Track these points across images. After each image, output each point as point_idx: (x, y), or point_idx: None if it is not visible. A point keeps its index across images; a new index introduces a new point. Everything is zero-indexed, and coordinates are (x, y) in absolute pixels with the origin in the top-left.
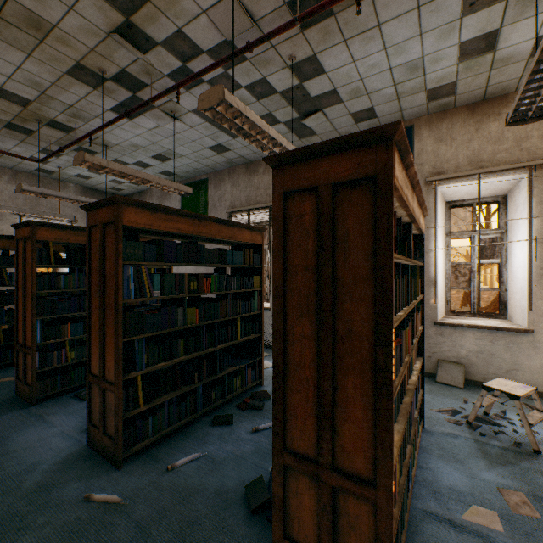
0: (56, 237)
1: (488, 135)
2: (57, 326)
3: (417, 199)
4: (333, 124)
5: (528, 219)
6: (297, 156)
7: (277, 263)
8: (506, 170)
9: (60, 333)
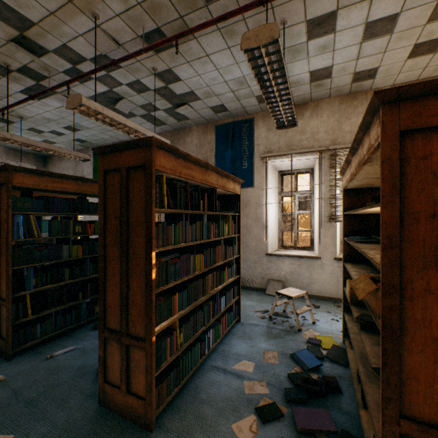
0: None
1: (297, 128)
2: None
3: (217, 173)
4: (200, 113)
5: (318, 185)
6: (110, 149)
7: (101, 214)
8: (307, 152)
9: None
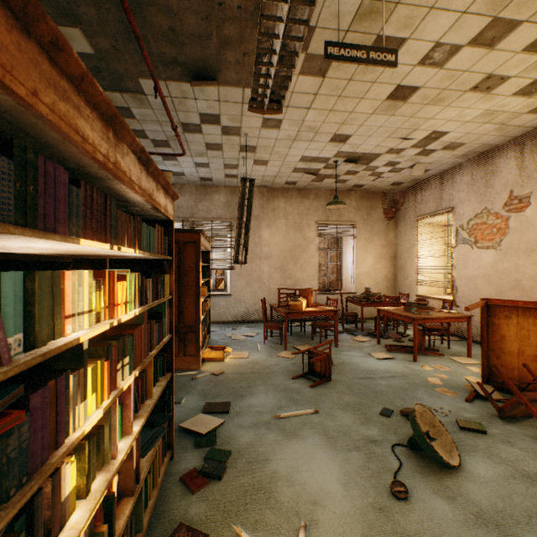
0: None
1: None
2: None
3: None
4: None
5: None
6: None
7: None
8: (175, 220)
9: None
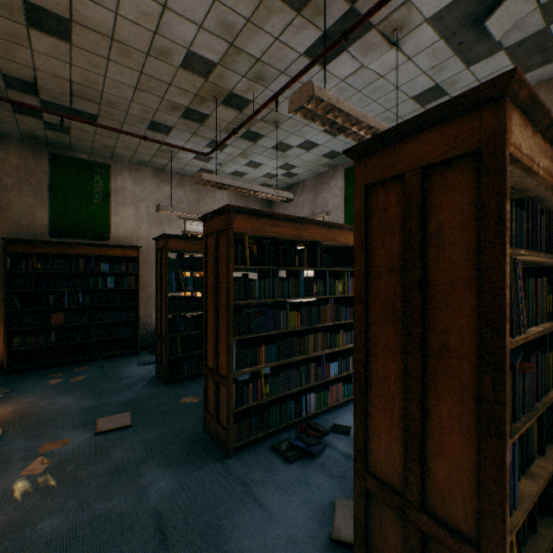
0: (251, 228)
1: None
2: (251, 348)
3: None
4: None
5: None
6: None
7: None
8: None
9: (254, 358)
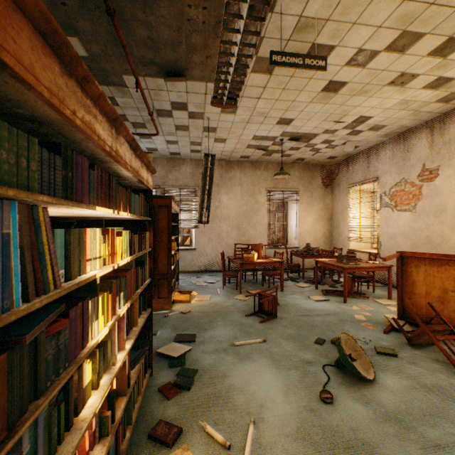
0: None
1: None
2: None
3: None
4: None
5: None
6: None
7: None
8: None
9: None
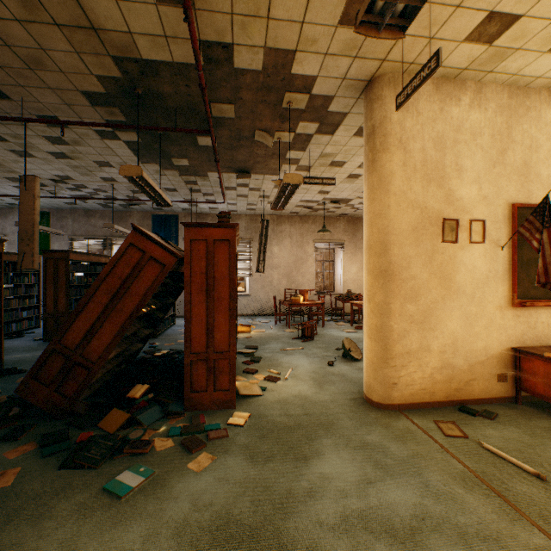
0: None
1: None
2: None
3: None
4: (144, 208)
5: None
6: None
7: None
8: None
9: None
